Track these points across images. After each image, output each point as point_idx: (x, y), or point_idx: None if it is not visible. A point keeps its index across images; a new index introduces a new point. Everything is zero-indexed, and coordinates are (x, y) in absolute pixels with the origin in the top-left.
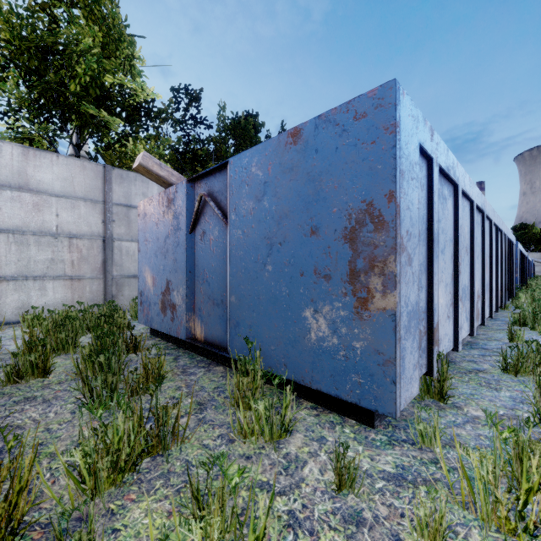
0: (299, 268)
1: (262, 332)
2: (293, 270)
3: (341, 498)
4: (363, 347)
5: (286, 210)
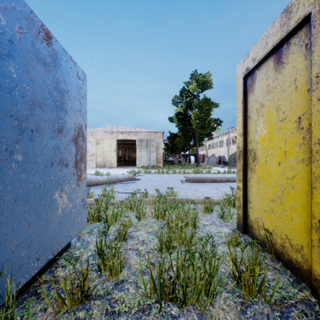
0: (51, 158)
1: (7, 248)
2: (47, 160)
3: (126, 241)
4: (80, 201)
5: (41, 99)
